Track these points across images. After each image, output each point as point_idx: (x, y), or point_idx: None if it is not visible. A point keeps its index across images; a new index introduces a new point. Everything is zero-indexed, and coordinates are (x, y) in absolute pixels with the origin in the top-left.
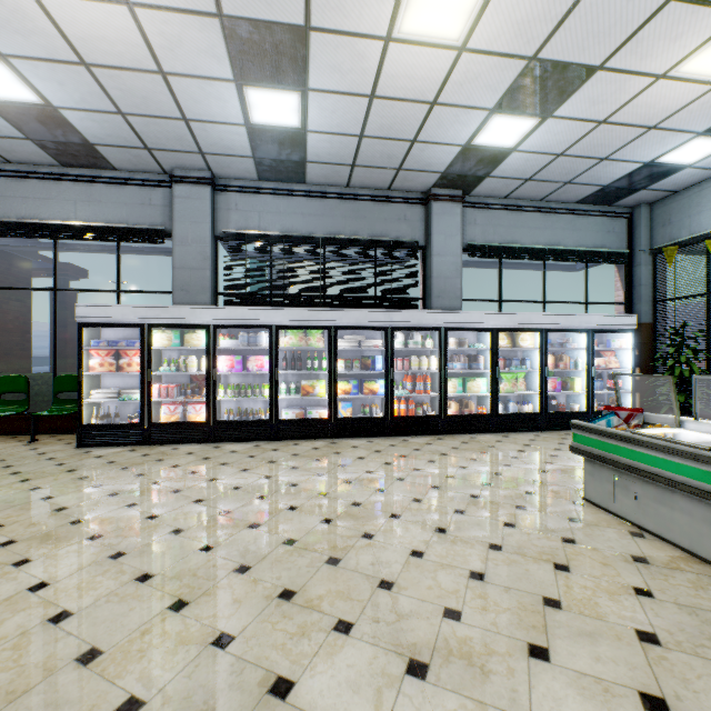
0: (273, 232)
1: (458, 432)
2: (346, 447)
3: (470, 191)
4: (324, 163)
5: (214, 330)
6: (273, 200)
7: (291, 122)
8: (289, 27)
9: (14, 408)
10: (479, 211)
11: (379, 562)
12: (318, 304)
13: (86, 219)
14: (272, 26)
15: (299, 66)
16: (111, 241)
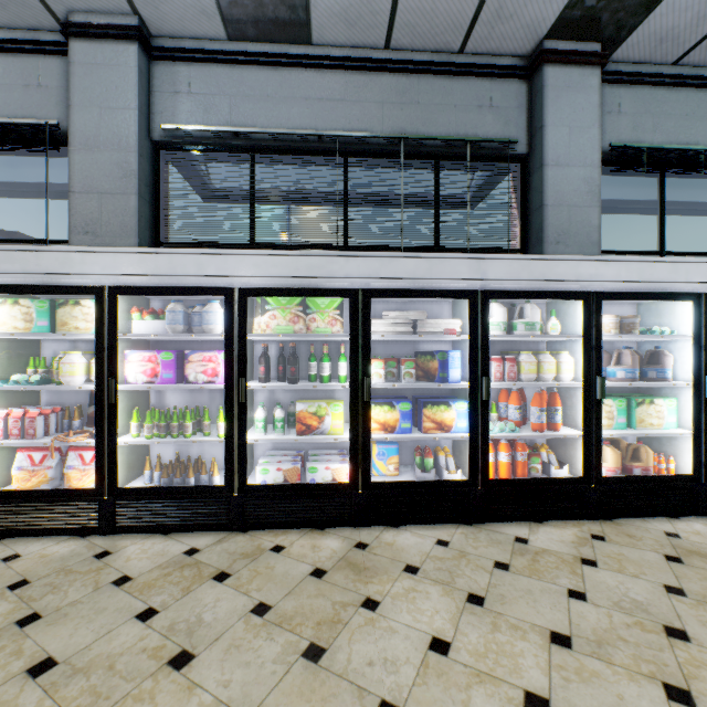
0: (252, 128)
1: (624, 514)
2: (389, 568)
3: (615, 46)
4: None
5: (112, 298)
6: (254, 75)
7: None
8: None
9: None
10: (626, 89)
11: None
12: None
13: None
14: None
15: None
16: None
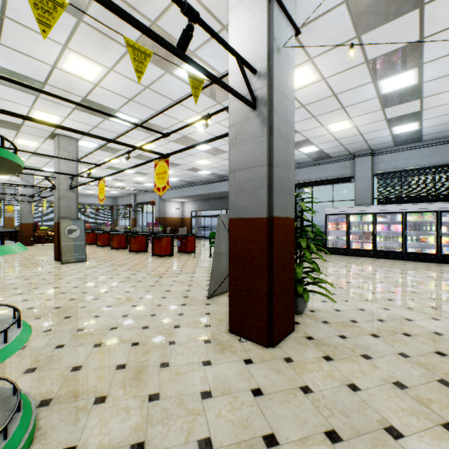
0: (402, 169)
1: None
2: (445, 266)
3: None
4: (433, 133)
5: (375, 214)
6: (402, 153)
7: (413, 129)
8: (413, 112)
9: None
10: None
11: (447, 283)
12: (429, 199)
13: (322, 177)
14: (405, 114)
15: (417, 117)
16: (331, 184)
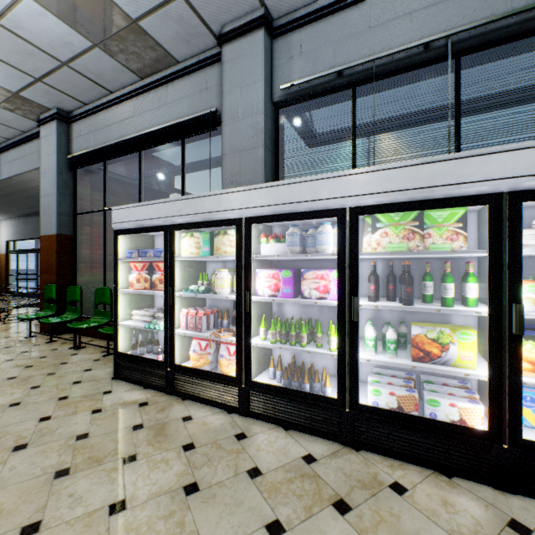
0: (355, 62)
1: None
2: None
3: None
4: None
5: (247, 227)
6: (356, 13)
7: None
8: None
9: (103, 318)
10: None
11: None
12: None
13: (157, 126)
14: None
15: None
16: (171, 141)
